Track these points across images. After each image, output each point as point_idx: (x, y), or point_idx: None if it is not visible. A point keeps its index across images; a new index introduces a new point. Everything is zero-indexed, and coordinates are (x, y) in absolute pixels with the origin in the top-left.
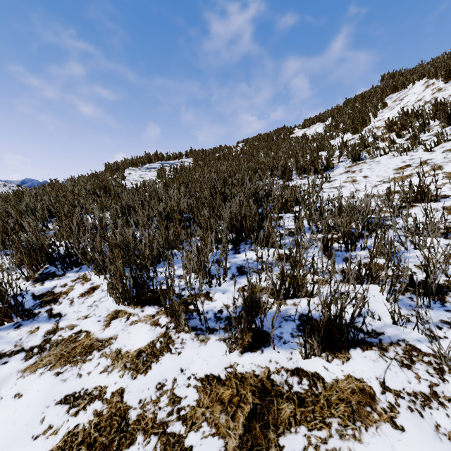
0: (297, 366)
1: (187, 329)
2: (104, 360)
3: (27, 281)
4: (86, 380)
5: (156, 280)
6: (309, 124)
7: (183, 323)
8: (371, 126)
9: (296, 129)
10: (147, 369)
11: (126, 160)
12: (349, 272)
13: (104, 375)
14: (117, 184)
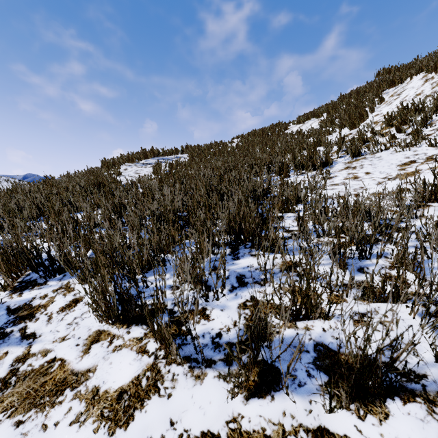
0: (320, 423)
1: (179, 359)
2: (77, 404)
3: (4, 291)
4: (51, 436)
5: (144, 294)
6: (303, 120)
7: (175, 353)
8: (368, 121)
9: (290, 125)
10: (129, 420)
11: (122, 156)
12: (370, 288)
13: (75, 427)
14: (112, 180)
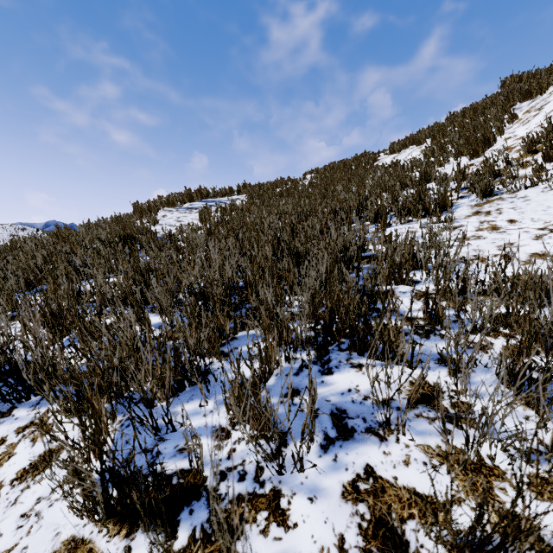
0: None
1: None
2: None
3: None
4: None
5: (161, 467)
6: (399, 148)
7: None
8: (496, 147)
9: (381, 155)
10: None
11: (161, 198)
12: None
13: None
14: (144, 231)
